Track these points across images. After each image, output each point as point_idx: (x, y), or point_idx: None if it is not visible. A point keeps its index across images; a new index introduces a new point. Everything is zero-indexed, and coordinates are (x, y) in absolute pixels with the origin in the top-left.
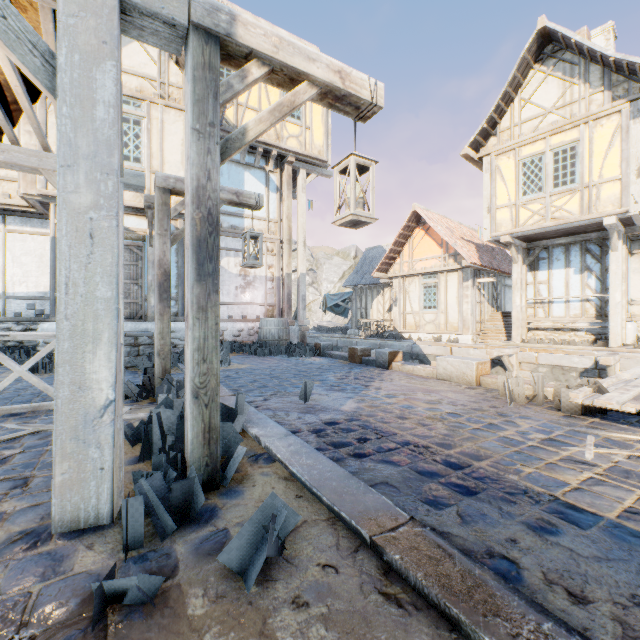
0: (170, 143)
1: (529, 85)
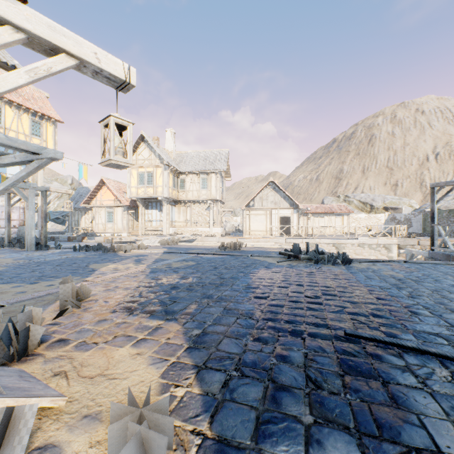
0: None
1: (141, 148)
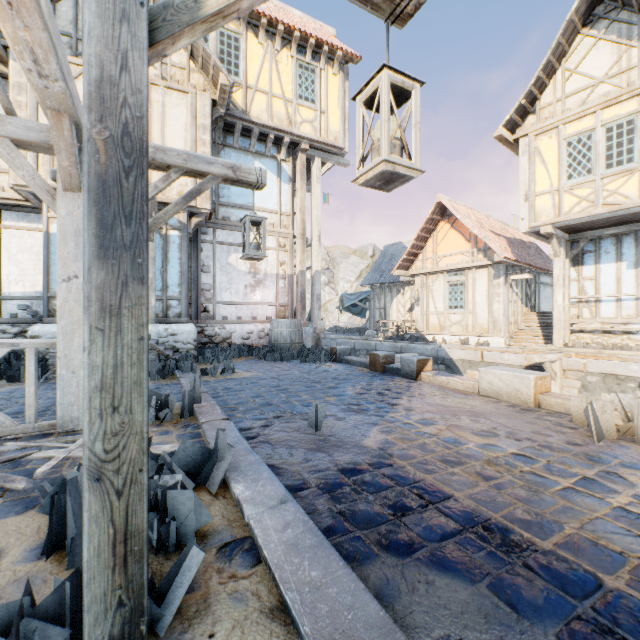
0: (172, 128)
1: (575, 53)
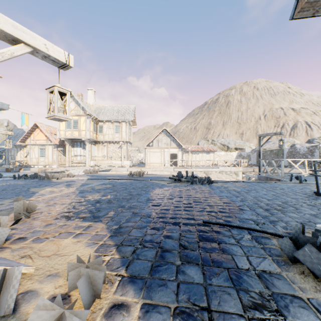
0: None
1: None
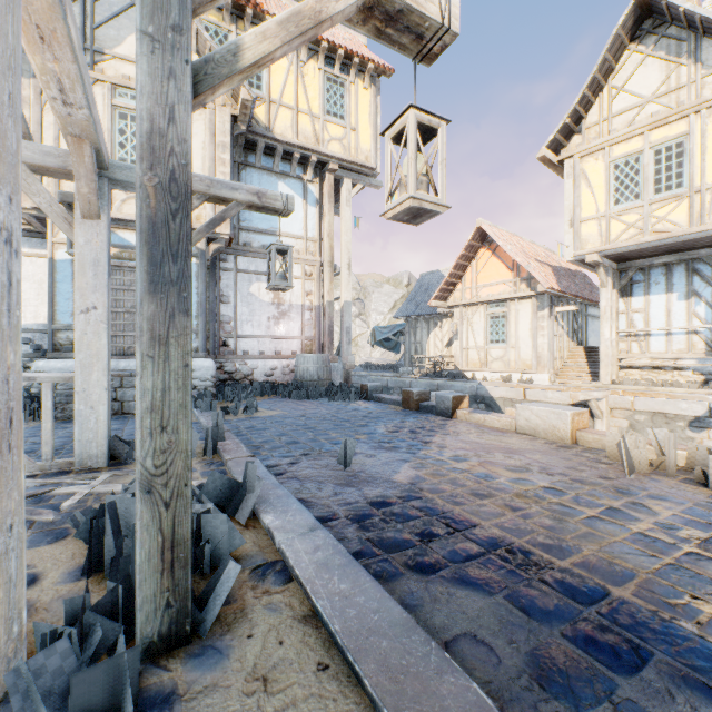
0: None
1: (623, 70)
